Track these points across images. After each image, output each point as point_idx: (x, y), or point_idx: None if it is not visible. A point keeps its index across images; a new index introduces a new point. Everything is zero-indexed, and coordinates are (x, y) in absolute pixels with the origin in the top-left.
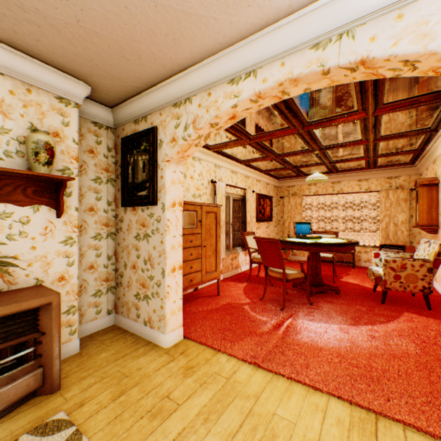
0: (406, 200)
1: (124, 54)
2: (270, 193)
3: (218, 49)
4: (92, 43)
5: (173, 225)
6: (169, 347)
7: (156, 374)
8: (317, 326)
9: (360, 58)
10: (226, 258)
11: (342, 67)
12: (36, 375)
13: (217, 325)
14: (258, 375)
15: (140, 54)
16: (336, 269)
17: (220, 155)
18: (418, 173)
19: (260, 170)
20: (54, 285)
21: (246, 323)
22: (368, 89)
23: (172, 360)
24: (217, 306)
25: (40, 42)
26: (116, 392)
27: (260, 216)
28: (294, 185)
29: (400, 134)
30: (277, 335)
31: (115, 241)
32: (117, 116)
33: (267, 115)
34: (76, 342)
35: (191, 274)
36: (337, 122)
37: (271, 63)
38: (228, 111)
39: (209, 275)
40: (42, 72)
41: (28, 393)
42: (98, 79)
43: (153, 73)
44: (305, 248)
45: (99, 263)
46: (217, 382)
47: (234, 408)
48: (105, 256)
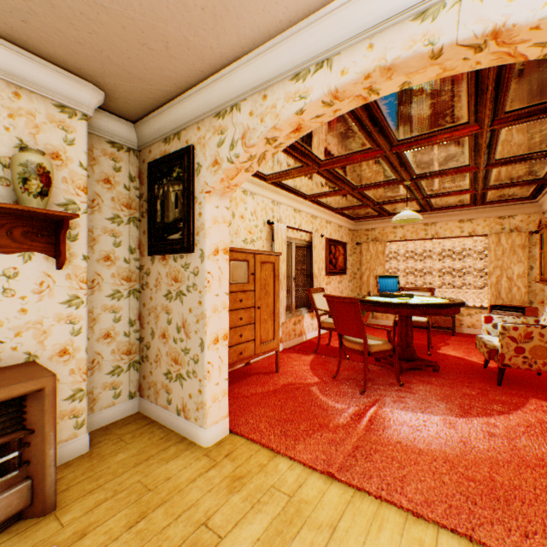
0: (524, 246)
1: (145, 41)
2: (343, 239)
3: (276, 30)
4: (100, 24)
5: (215, 280)
6: (209, 446)
7: (191, 487)
8: (411, 417)
9: (492, 28)
10: (287, 323)
11: (462, 45)
12: (21, 490)
13: (275, 415)
14: (334, 492)
15: (167, 40)
16: (431, 337)
17: (279, 188)
18: (540, 212)
19: (331, 208)
20: (53, 362)
21: (314, 412)
22: (487, 89)
23: (213, 465)
24: (275, 387)
25: (29, 23)
26: (133, 515)
27: (331, 268)
28: (375, 227)
29: (523, 157)
30: (357, 430)
31: (139, 301)
32: (142, 133)
33: (343, 131)
34: (83, 438)
35: (241, 345)
36: (438, 139)
37: (353, 45)
38: (291, 120)
39: (265, 346)
40: (35, 68)
41: (9, 516)
42: (112, 80)
43: (187, 70)
44: (393, 310)
45: (118, 330)
46: (275, 502)
47: (300, 546)
48: (126, 321)
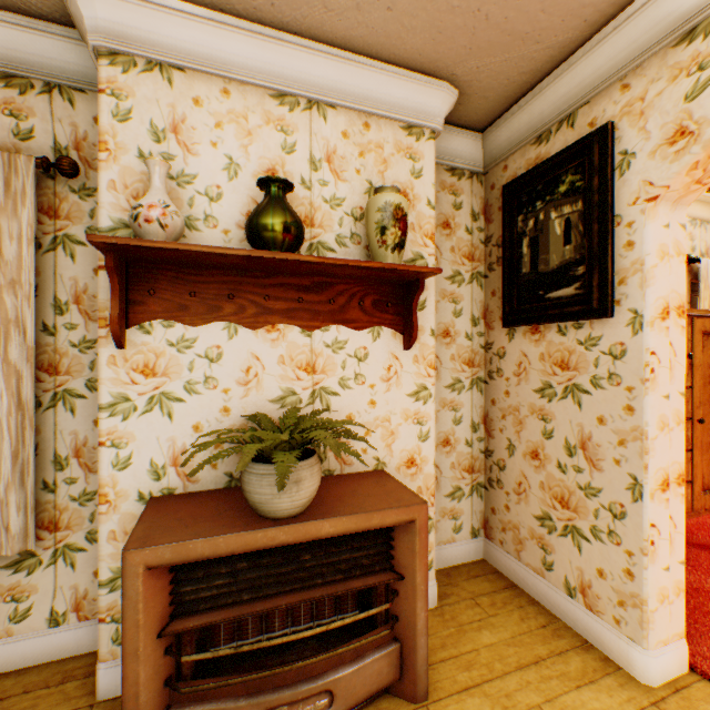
0: None
1: None
2: None
3: None
4: None
5: (662, 367)
6: (654, 687)
7: None
8: None
9: None
10: None
11: None
12: (390, 655)
13: None
14: None
15: None
16: None
17: None
18: None
19: None
20: (400, 473)
21: None
22: None
23: None
24: None
25: (393, 10)
26: None
27: None
28: None
29: None
30: None
31: (483, 395)
32: (492, 144)
33: None
34: (430, 585)
35: None
36: None
37: None
38: None
39: (709, 497)
40: (385, 83)
41: (379, 687)
42: (476, 62)
43: None
44: None
45: (457, 436)
46: None
47: None
48: (467, 424)
